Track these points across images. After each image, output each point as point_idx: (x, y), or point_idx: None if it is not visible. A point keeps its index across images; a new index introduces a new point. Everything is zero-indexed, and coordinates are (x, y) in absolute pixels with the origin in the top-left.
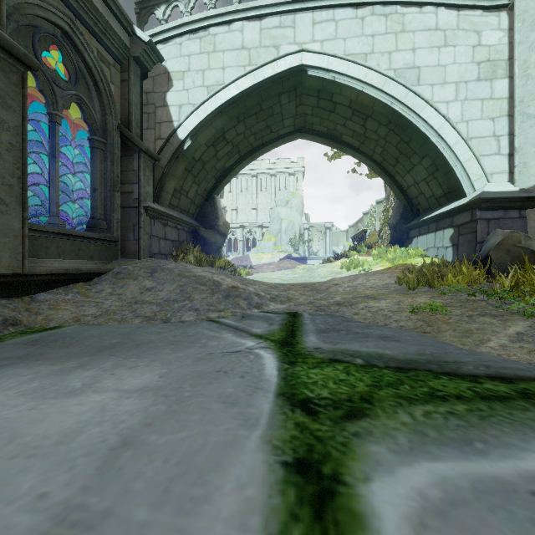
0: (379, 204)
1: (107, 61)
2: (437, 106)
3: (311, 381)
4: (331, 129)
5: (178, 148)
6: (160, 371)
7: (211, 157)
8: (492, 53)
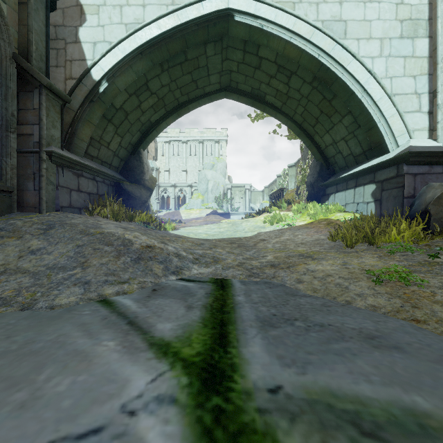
0: (290, 168)
1: None
2: (363, 60)
3: None
4: (255, 89)
5: (92, 90)
6: None
7: (135, 108)
8: (414, 12)
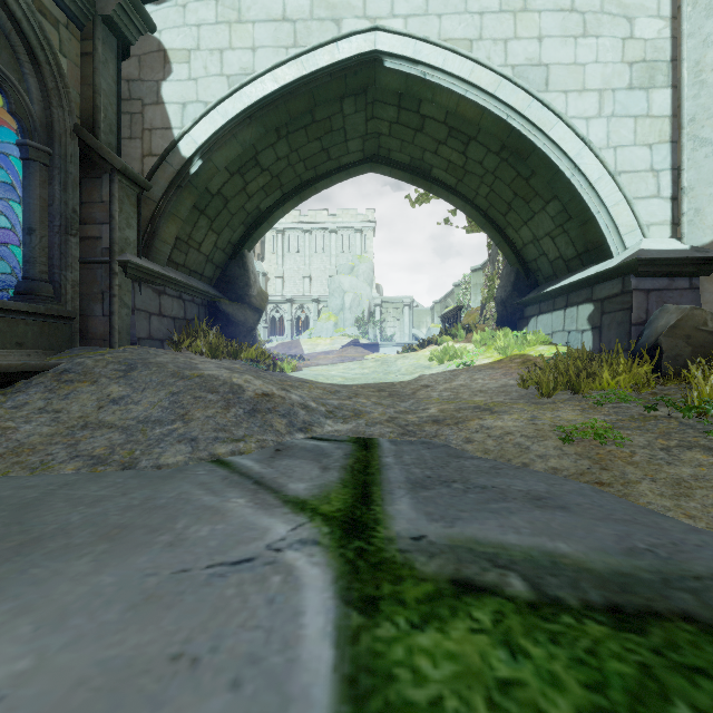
0: (475, 272)
1: (52, 16)
2: (574, 123)
3: (425, 697)
4: (416, 159)
5: (181, 171)
6: (10, 668)
7: (238, 191)
8: (649, 50)
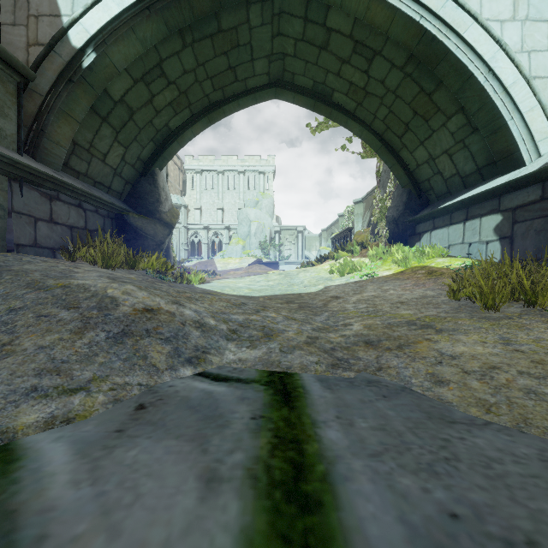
0: (356, 204)
1: None
2: (489, 24)
3: None
4: (319, 83)
5: (71, 63)
6: None
7: (144, 103)
8: None
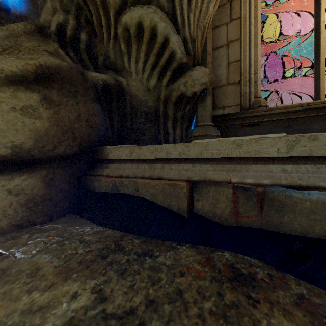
0: None
1: None
2: None
3: None
4: None
5: None
6: None
7: None
8: None
